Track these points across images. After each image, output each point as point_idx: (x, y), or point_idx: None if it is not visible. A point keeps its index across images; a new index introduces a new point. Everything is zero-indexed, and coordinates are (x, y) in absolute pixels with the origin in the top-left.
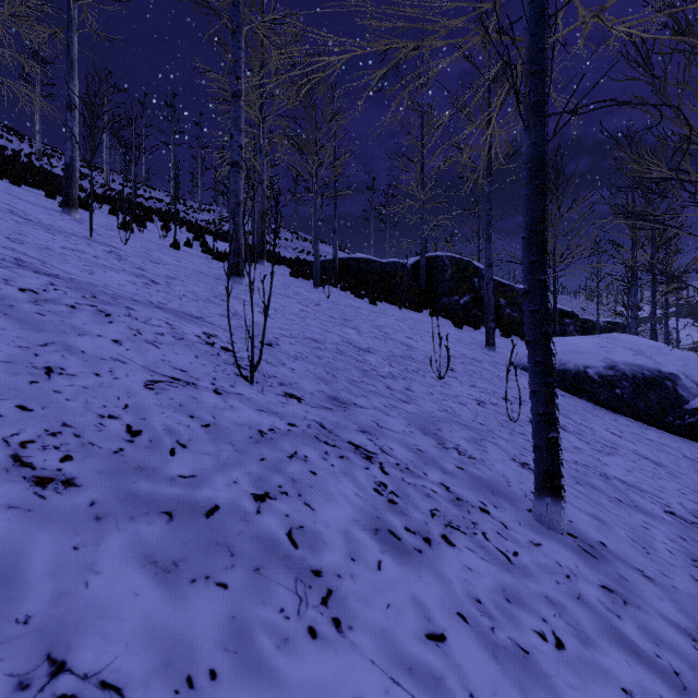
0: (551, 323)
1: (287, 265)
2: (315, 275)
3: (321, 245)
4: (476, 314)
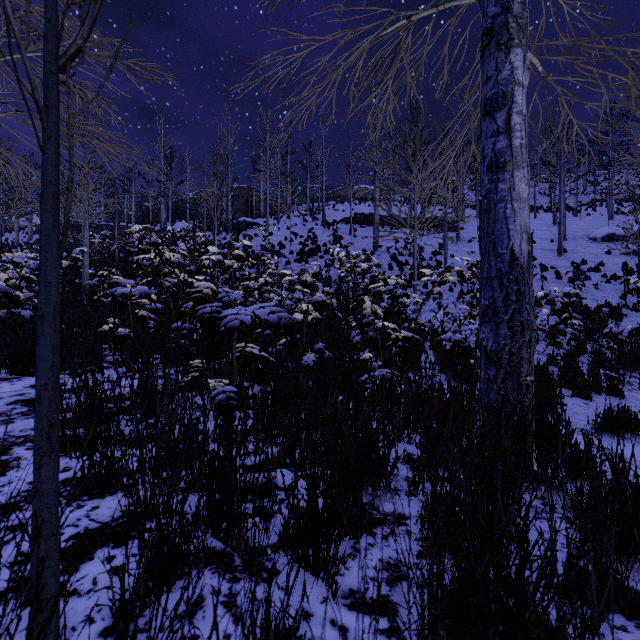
0: None
1: None
2: None
3: None
4: None
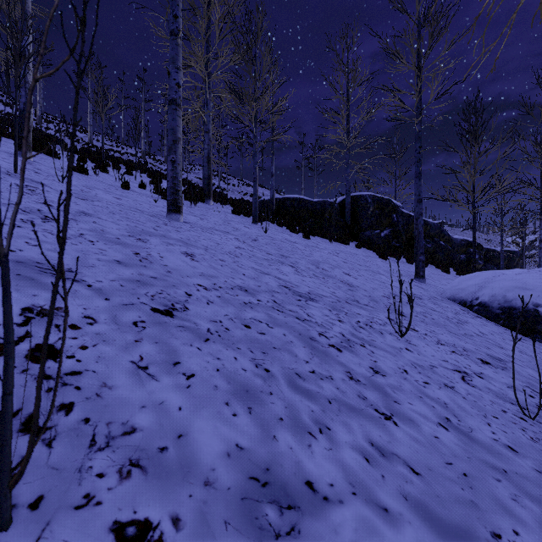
0: (459, 252)
1: (231, 204)
2: (254, 212)
3: (261, 189)
4: (394, 245)
